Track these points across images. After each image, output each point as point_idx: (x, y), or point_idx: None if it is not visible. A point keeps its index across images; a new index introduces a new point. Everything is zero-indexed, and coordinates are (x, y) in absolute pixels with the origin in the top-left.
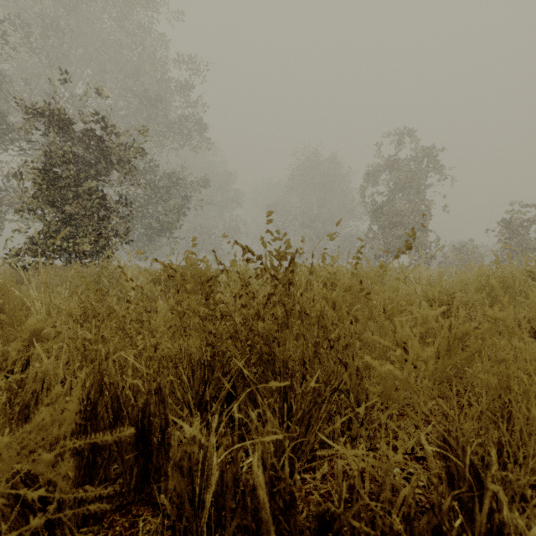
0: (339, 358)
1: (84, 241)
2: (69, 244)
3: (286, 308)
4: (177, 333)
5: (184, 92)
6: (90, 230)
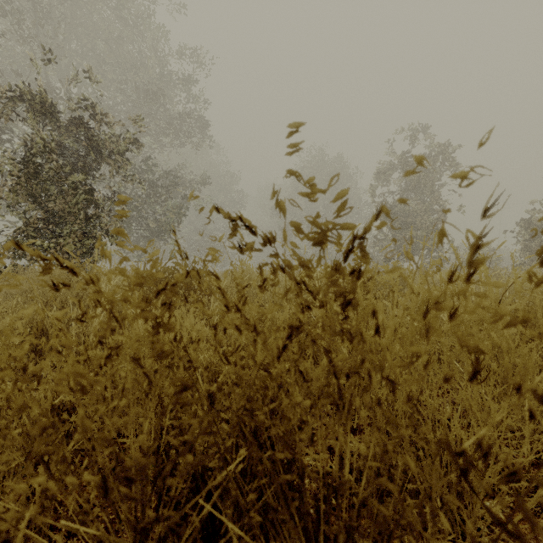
0: (485, 506)
1: (66, 241)
2: (50, 244)
3: (334, 363)
4: (52, 436)
5: (184, 86)
6: (74, 229)
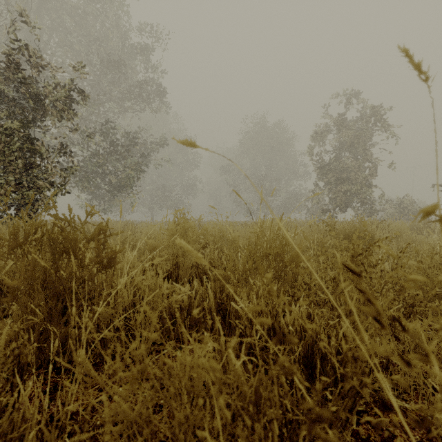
0: None
1: None
2: None
3: None
4: None
5: (143, 57)
6: (11, 179)
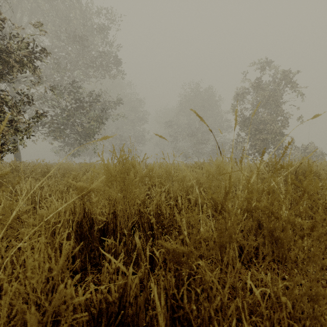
0: None
1: None
2: None
3: None
4: None
5: (103, 34)
6: None
